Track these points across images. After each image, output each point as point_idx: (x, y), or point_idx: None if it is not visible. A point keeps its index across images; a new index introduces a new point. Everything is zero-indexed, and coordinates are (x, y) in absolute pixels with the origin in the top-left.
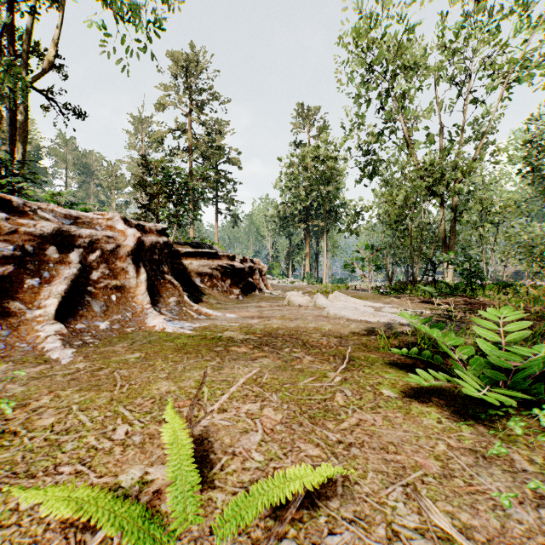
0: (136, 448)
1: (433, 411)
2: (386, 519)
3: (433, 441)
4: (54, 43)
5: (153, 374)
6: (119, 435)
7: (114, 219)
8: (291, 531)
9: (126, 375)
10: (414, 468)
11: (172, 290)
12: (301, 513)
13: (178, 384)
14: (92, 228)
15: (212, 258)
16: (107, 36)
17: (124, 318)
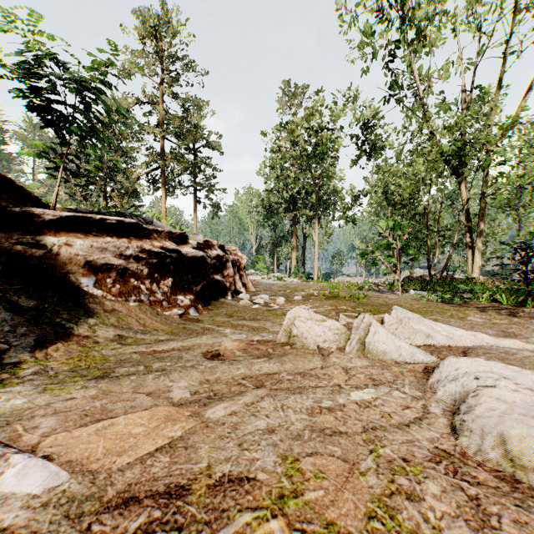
0: None
1: None
2: None
3: None
4: None
5: None
6: None
7: None
8: None
9: None
10: None
11: None
12: None
13: None
14: None
15: (129, 235)
16: None
17: None
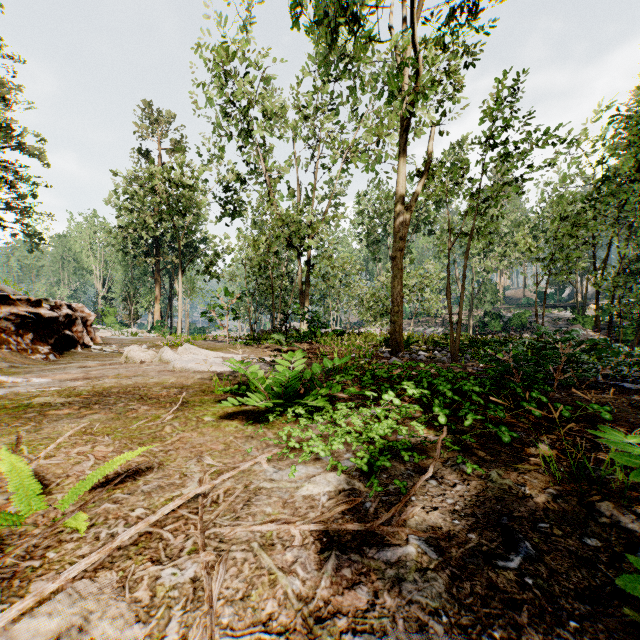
0: None
1: (236, 423)
2: (182, 472)
3: (227, 437)
4: None
5: None
6: None
7: None
8: (118, 491)
9: None
10: (208, 451)
11: None
12: (127, 484)
13: None
14: None
15: None
16: None
17: None
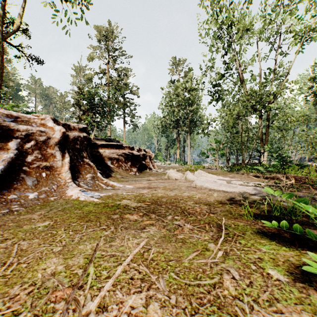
0: None
1: None
2: None
3: None
4: (21, 14)
5: (49, 247)
6: None
7: (46, 119)
8: None
9: (23, 249)
10: None
11: (89, 169)
12: None
13: (67, 262)
14: (29, 125)
15: (118, 148)
16: (55, 12)
17: (50, 189)
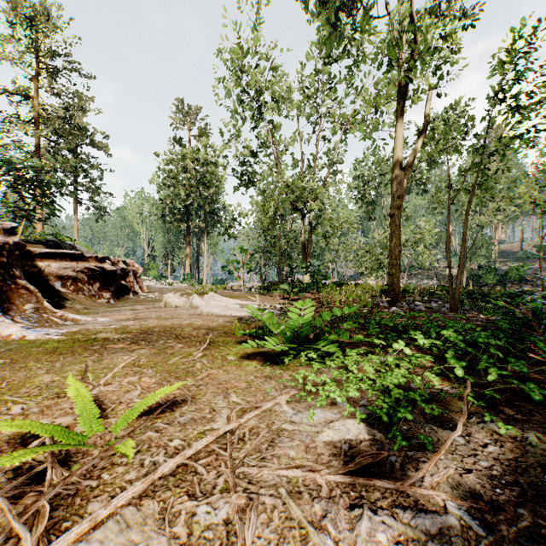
0: (37, 414)
1: (255, 363)
2: (211, 407)
3: (248, 376)
4: None
5: (31, 372)
6: (17, 411)
7: None
8: (159, 420)
9: None
10: (233, 388)
11: (28, 296)
12: (166, 414)
13: (61, 375)
14: None
15: (76, 260)
16: None
17: None
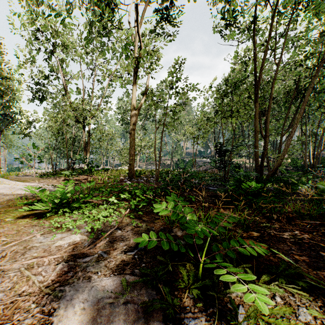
0: None
1: (27, 220)
2: None
3: (19, 227)
4: None
5: None
6: None
7: None
8: None
9: None
10: (5, 235)
11: None
12: None
13: None
14: None
15: None
16: None
17: None
